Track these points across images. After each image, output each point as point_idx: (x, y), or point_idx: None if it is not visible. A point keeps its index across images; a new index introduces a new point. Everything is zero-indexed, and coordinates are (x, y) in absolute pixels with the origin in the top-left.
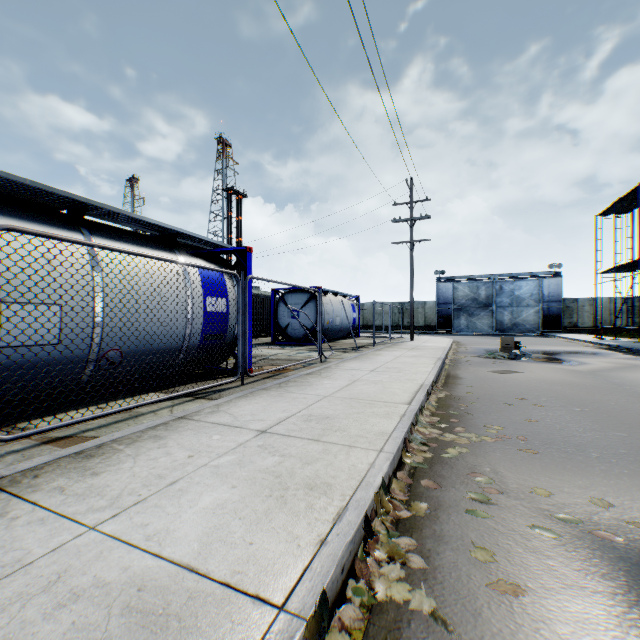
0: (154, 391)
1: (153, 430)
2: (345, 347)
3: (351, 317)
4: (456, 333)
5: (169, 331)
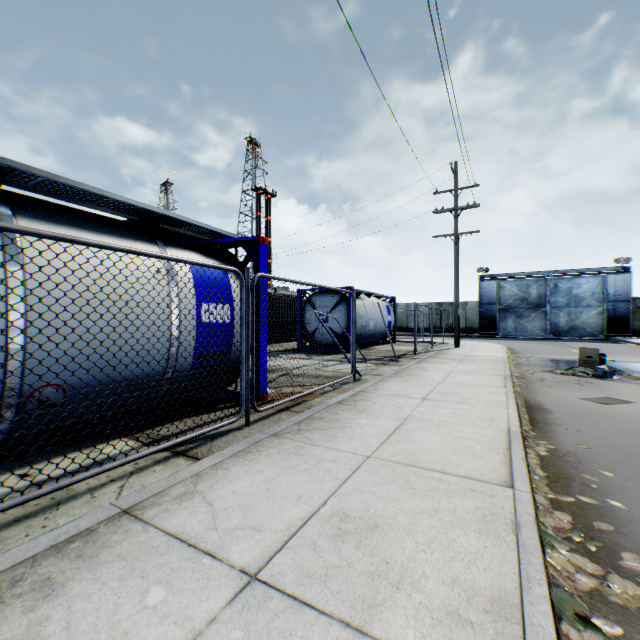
0: (125, 435)
1: (56, 555)
2: (381, 356)
3: (386, 320)
4: (502, 337)
5: (143, 352)
